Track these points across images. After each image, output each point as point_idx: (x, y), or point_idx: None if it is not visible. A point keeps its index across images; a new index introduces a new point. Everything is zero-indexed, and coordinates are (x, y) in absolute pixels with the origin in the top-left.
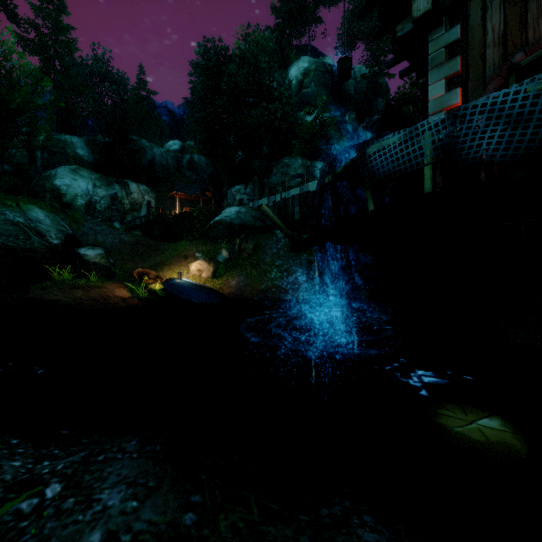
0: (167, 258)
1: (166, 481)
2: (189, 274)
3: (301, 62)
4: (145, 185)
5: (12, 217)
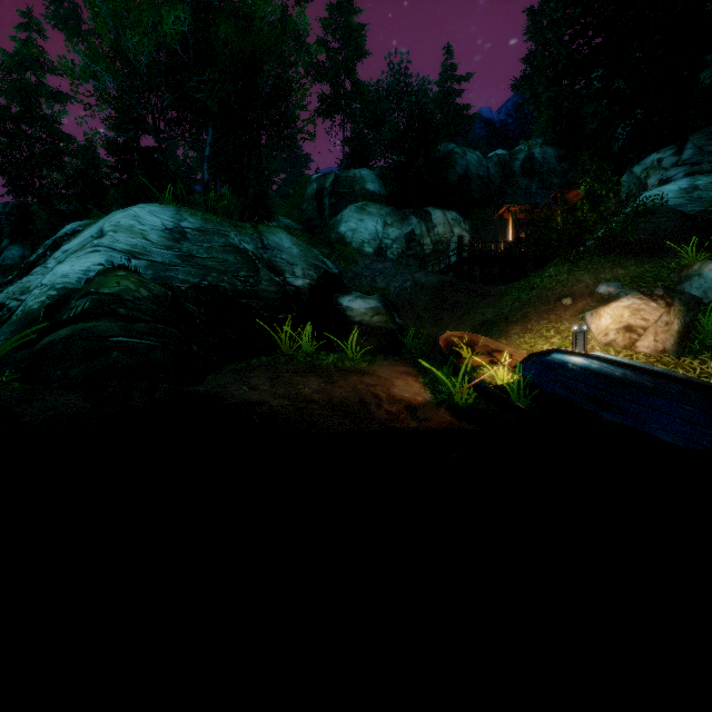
0: (511, 308)
1: None
2: (588, 343)
3: None
4: (454, 212)
5: (237, 241)
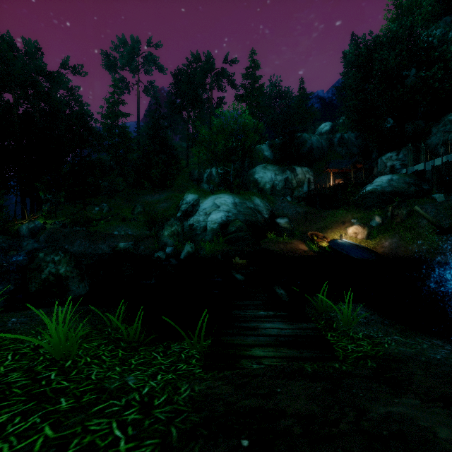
0: (328, 223)
1: (376, 314)
2: (346, 236)
3: None
4: (306, 167)
5: (248, 205)
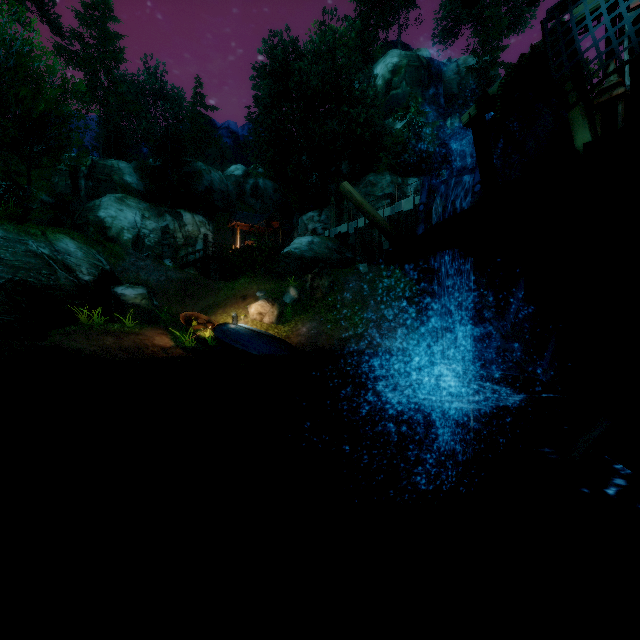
0: (221, 299)
1: None
2: (247, 319)
3: (390, 57)
4: (201, 216)
5: (35, 247)
